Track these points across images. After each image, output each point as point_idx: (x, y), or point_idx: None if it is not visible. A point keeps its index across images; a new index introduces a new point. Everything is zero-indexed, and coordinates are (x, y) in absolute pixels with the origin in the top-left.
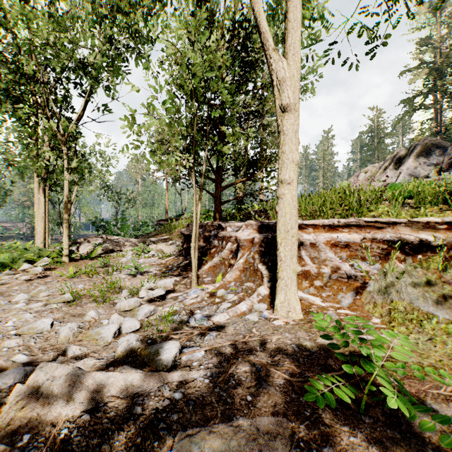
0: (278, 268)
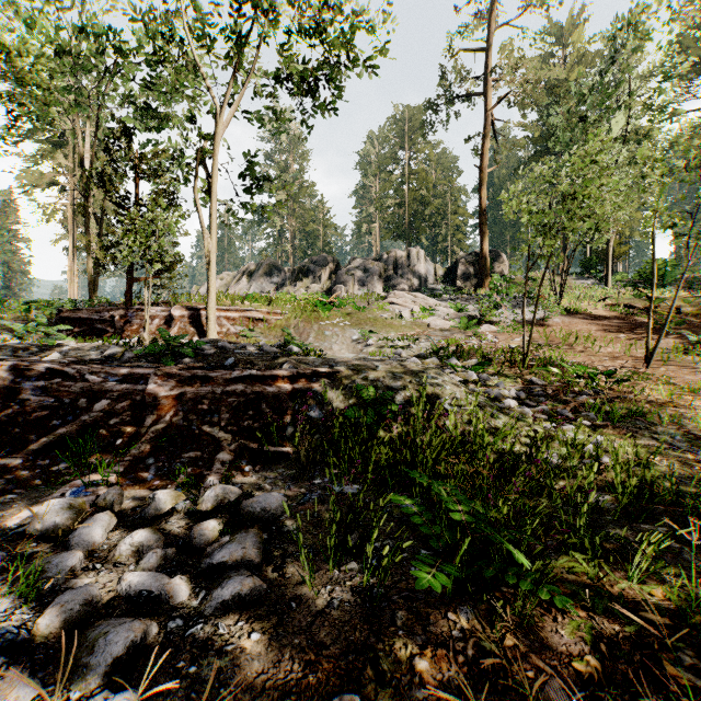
0: (208, 324)
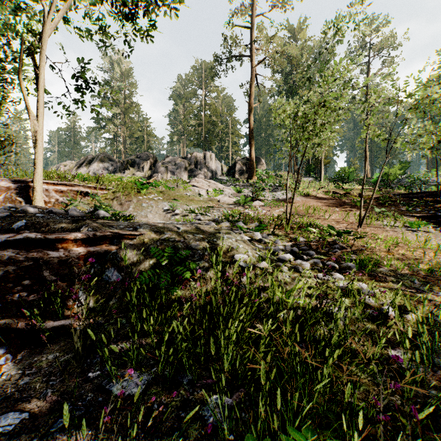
0: (35, 195)
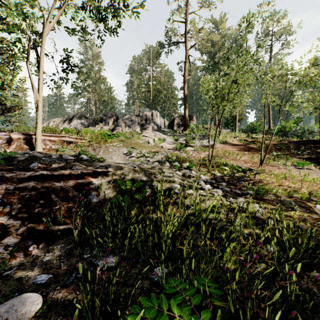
0: (36, 143)
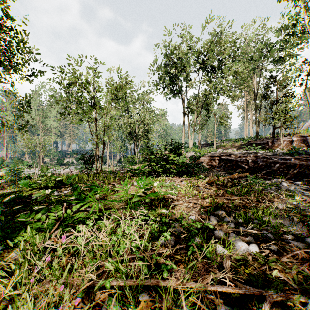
0: None
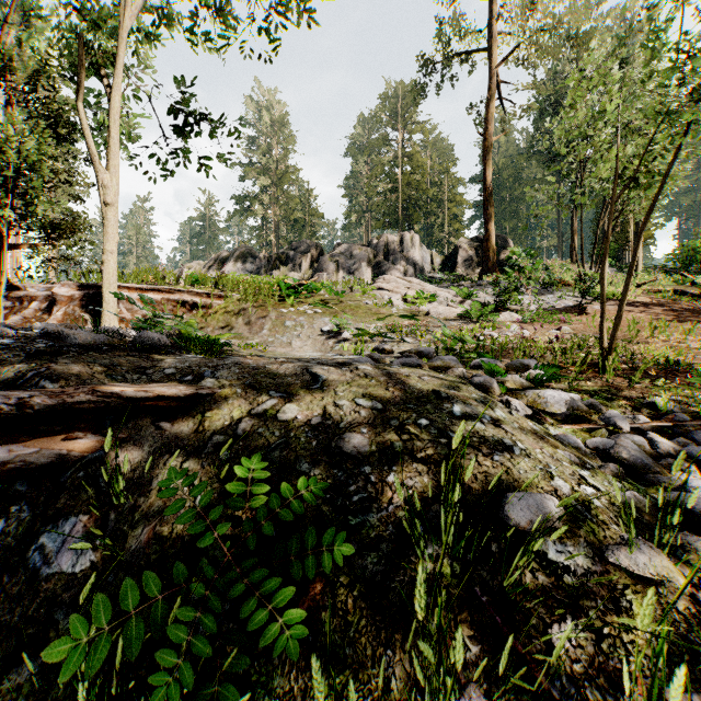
0: (104, 308)
